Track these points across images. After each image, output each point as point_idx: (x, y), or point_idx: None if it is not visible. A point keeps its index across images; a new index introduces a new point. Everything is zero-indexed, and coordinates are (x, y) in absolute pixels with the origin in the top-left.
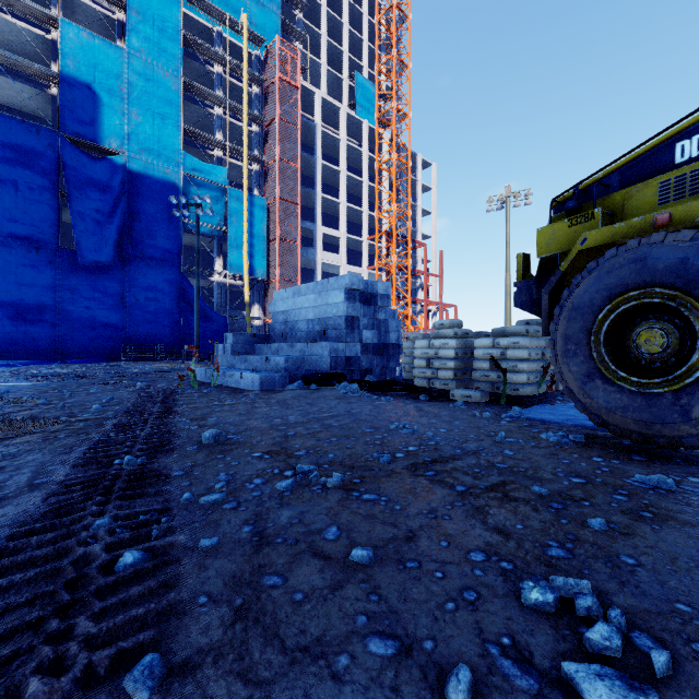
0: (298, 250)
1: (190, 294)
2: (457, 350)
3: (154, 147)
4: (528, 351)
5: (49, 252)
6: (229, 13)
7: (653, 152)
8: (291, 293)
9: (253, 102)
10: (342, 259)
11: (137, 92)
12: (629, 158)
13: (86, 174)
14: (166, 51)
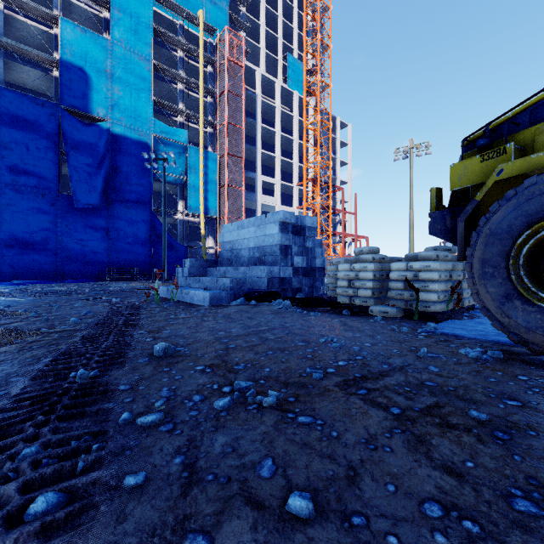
0: (243, 194)
1: (159, 229)
2: (374, 272)
3: (131, 115)
4: (438, 273)
5: (52, 197)
6: (189, 10)
7: None
8: (235, 226)
9: (208, 78)
10: (277, 201)
11: (118, 72)
12: (539, 97)
13: (80, 136)
14: (140, 41)
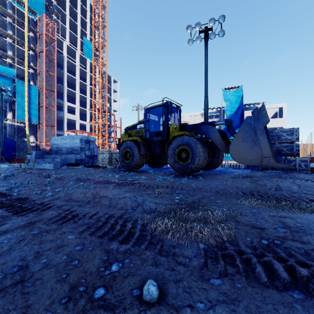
0: (55, 112)
1: None
2: (109, 157)
3: None
4: None
5: None
6: None
7: (135, 125)
8: (59, 138)
9: (30, 39)
10: (77, 117)
11: None
12: (133, 125)
13: None
14: None
